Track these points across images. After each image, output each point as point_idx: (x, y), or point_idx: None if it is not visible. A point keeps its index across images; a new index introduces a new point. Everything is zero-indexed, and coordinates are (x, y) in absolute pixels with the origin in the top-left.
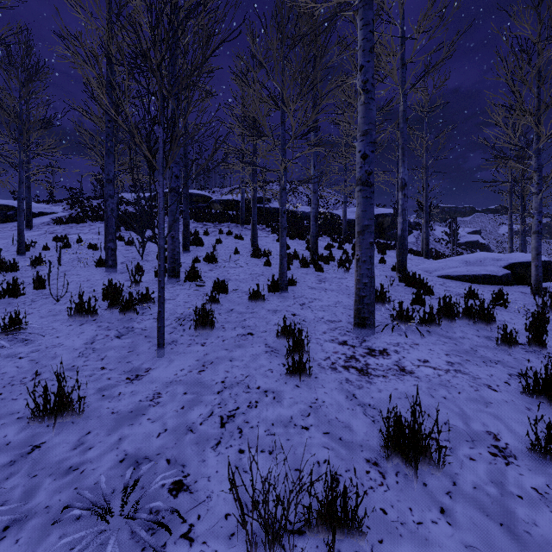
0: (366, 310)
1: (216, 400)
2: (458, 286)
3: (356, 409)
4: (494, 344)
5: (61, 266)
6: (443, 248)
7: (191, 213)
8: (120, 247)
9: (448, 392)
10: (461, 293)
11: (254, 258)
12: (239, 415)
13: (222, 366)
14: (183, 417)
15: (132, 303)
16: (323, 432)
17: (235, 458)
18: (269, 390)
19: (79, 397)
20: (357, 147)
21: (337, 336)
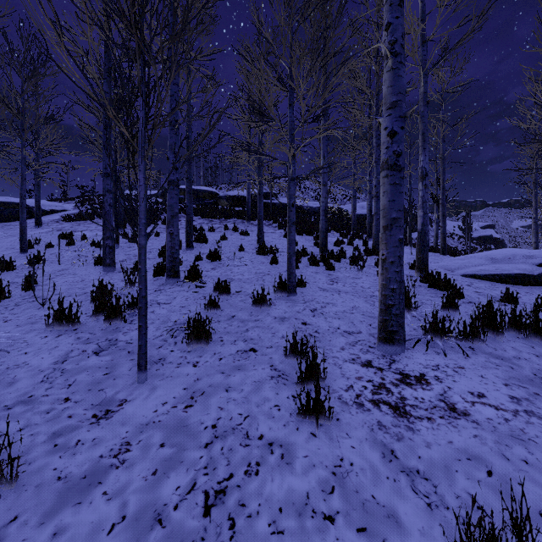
0: (394, 323)
1: (202, 460)
2: (488, 287)
3: (400, 479)
4: None
5: (60, 264)
6: (456, 243)
7: (198, 209)
8: (123, 244)
9: (528, 450)
10: (495, 296)
11: (259, 255)
12: (232, 490)
13: (216, 400)
14: (152, 492)
15: (119, 309)
16: (357, 528)
17: None
18: (275, 441)
19: (10, 458)
20: (382, 124)
21: (359, 354)
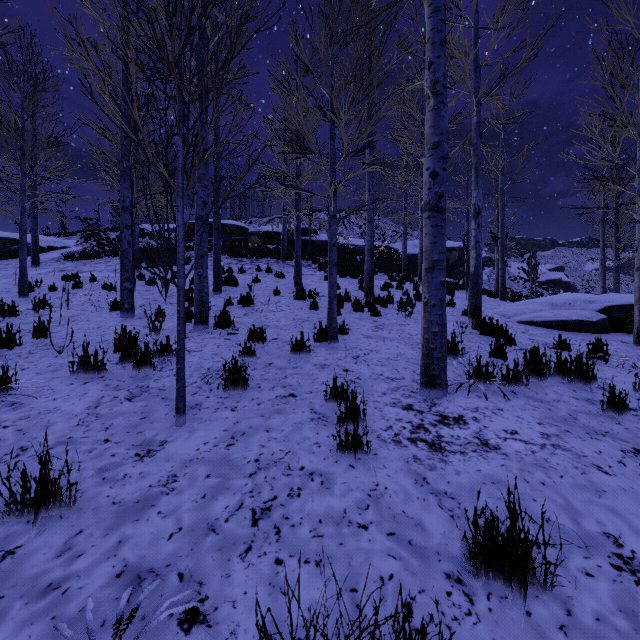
0: (436, 366)
1: (248, 486)
2: (544, 334)
3: (429, 499)
4: (598, 409)
5: (69, 309)
6: (520, 288)
7: (225, 247)
8: (140, 287)
9: (547, 475)
10: (549, 343)
11: (297, 300)
12: (276, 507)
13: (257, 439)
14: (203, 511)
15: (148, 356)
16: (387, 533)
17: (271, 572)
18: (316, 472)
19: (70, 483)
20: (425, 164)
21: (400, 399)
